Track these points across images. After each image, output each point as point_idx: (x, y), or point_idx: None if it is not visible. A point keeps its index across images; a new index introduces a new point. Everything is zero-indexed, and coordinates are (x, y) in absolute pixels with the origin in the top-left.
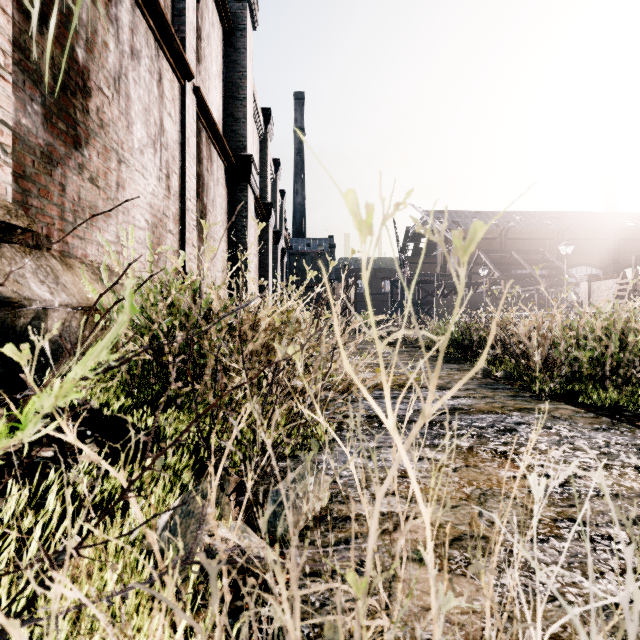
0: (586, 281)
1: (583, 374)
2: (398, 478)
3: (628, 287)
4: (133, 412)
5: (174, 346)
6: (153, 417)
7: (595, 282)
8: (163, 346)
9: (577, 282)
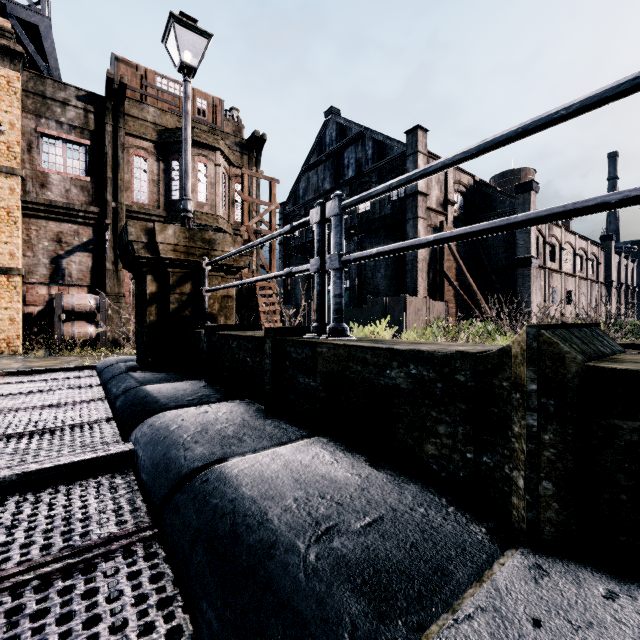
0: None
1: None
2: None
3: None
4: None
5: None
6: None
7: None
8: None
9: None
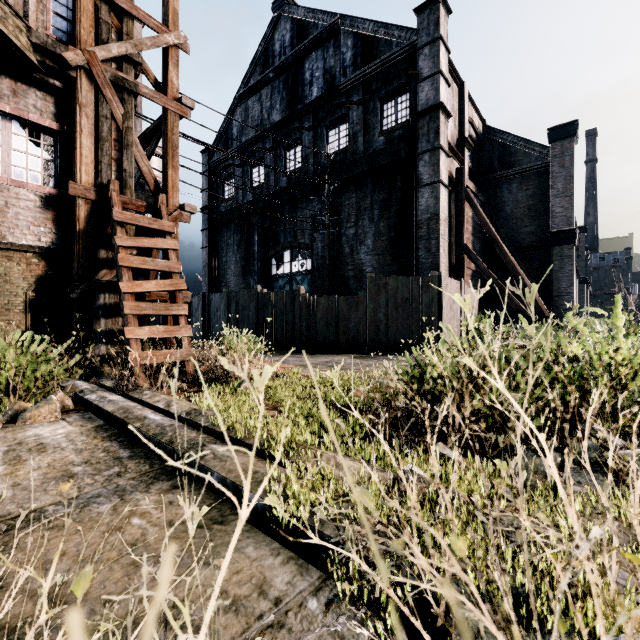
0: None
1: None
2: None
3: None
4: None
5: None
6: None
7: None
8: None
9: None
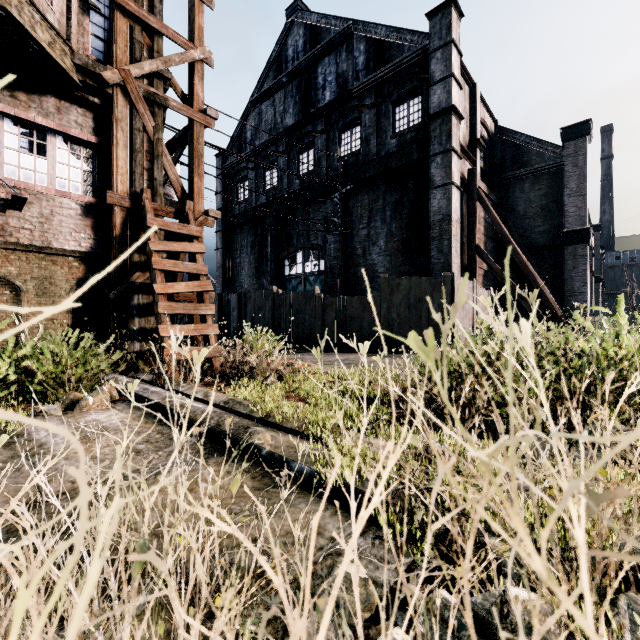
0: None
1: None
2: None
3: None
4: None
5: None
6: None
7: None
8: None
9: None
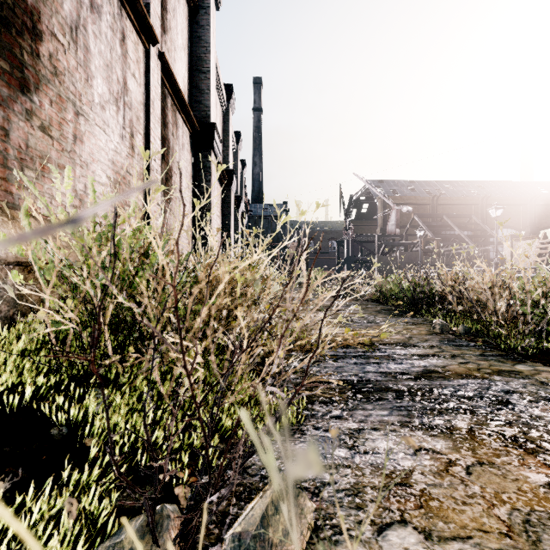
0: (509, 241)
1: (549, 331)
2: (399, 487)
3: (549, 246)
4: (59, 393)
5: (110, 310)
6: (76, 406)
7: (517, 242)
8: (106, 307)
9: (500, 242)
